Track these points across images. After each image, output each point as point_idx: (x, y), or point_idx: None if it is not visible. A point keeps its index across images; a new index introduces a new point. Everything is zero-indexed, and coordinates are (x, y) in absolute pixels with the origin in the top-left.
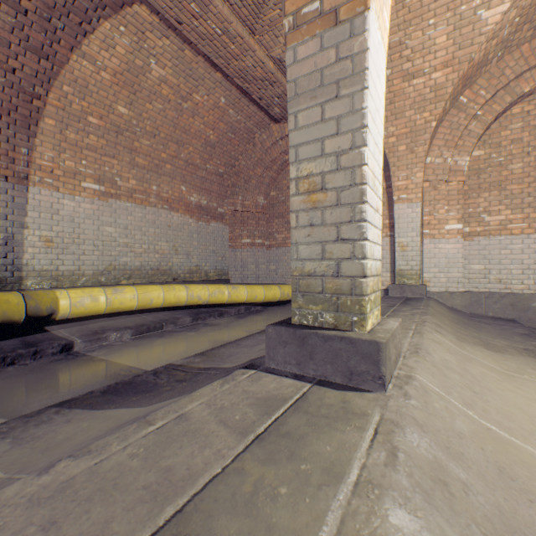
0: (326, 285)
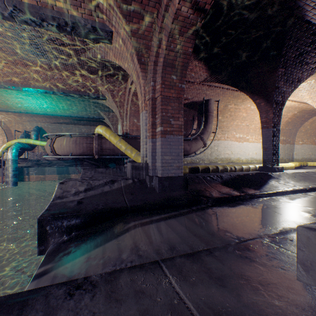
0: None
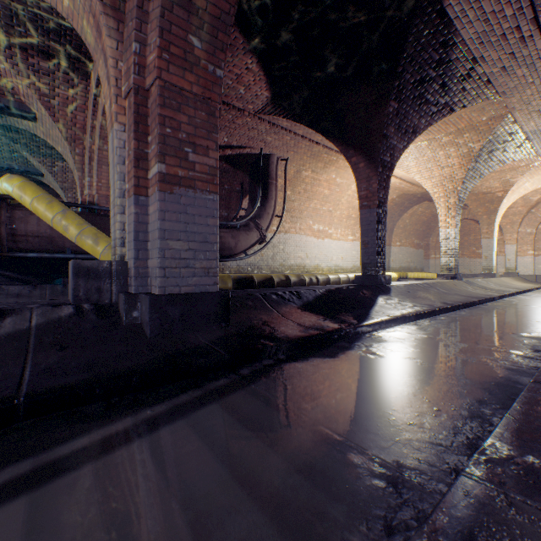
0: (487, 268)
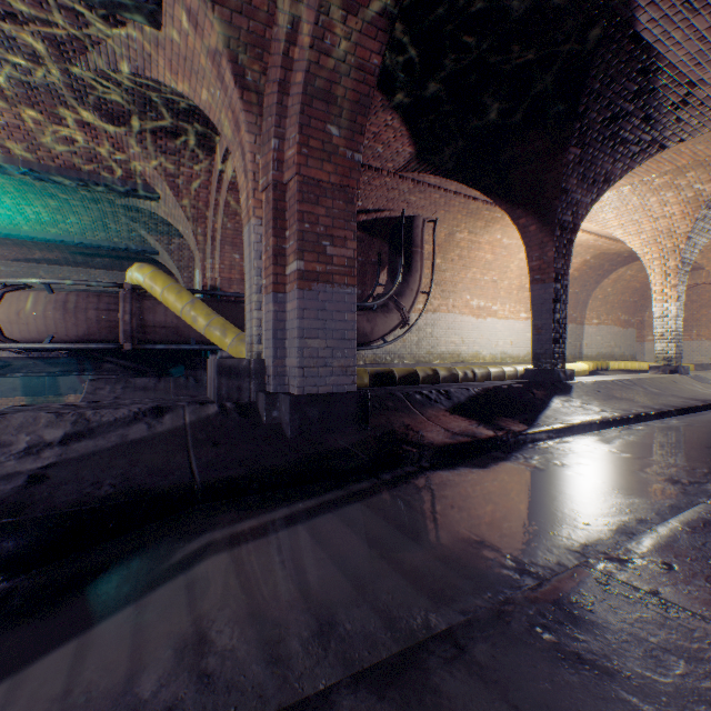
0: None
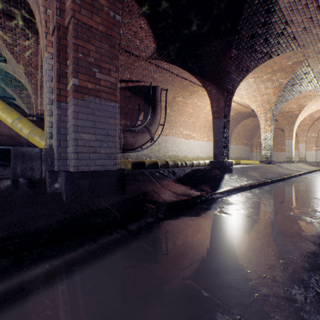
0: (289, 157)
